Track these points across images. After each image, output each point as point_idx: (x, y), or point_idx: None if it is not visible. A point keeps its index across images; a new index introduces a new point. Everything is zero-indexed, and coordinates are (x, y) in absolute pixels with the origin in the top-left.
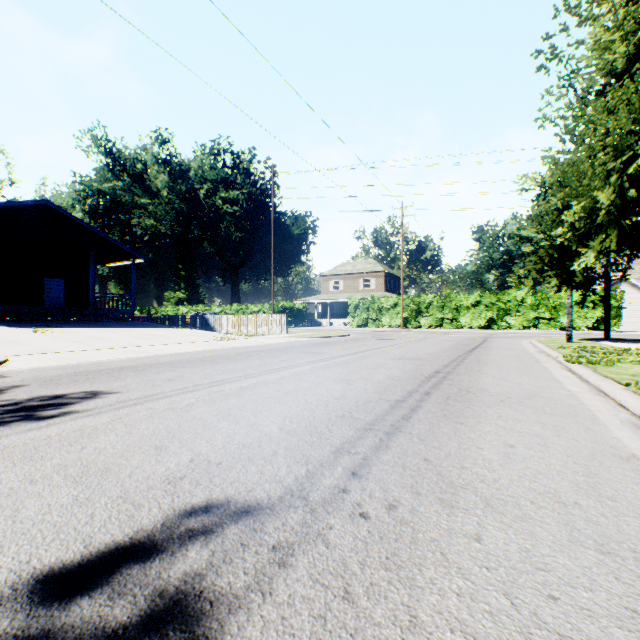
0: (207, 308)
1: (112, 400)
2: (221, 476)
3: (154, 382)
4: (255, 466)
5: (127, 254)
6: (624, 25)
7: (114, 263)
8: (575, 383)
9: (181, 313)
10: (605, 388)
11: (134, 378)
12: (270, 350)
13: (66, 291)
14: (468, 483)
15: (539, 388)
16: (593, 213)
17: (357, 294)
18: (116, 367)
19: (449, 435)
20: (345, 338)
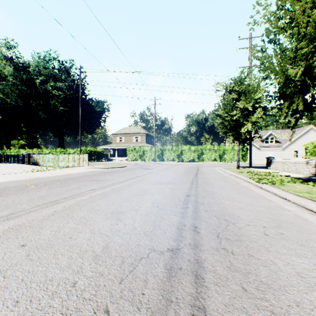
0: (40, 150)
1: None
2: None
3: None
4: None
5: None
6: None
7: None
8: (281, 201)
9: (21, 153)
10: (315, 208)
11: None
12: (67, 179)
13: None
14: None
15: (269, 209)
16: (284, 87)
17: (132, 144)
18: None
19: None
20: (124, 168)
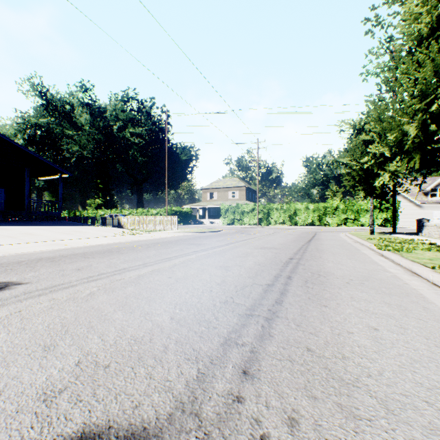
0: (119, 211)
1: (19, 291)
2: (106, 385)
3: (64, 272)
4: (145, 368)
5: (55, 170)
6: (428, 3)
7: (45, 177)
8: (391, 266)
9: (99, 215)
10: (417, 270)
11: (48, 268)
12: (164, 242)
13: (6, 198)
14: (357, 379)
15: (369, 271)
16: (402, 142)
17: (226, 202)
18: (36, 258)
19: (320, 319)
20: (219, 233)
